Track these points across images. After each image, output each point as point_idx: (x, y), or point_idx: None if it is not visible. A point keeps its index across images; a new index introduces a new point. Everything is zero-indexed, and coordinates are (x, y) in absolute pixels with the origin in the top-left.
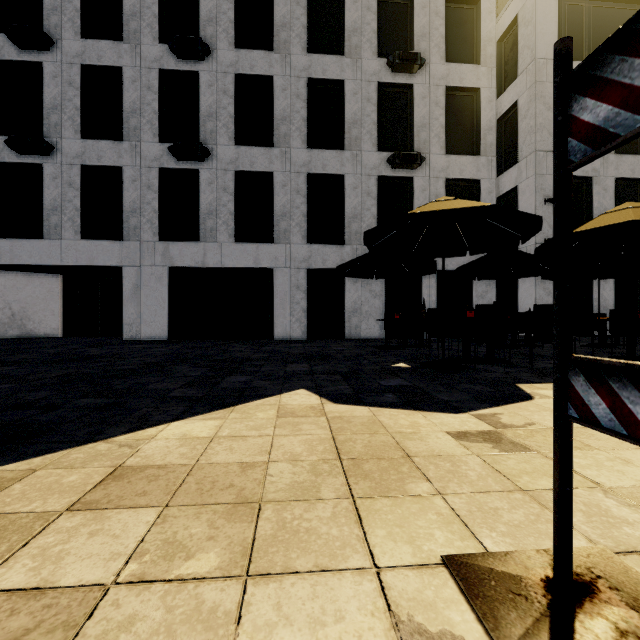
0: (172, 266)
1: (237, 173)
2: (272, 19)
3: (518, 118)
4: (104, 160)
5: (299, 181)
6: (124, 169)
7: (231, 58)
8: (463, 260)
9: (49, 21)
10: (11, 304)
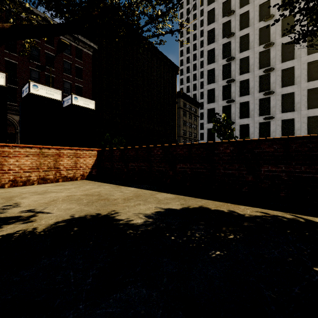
0: None
1: (281, 120)
2: (293, 75)
3: None
4: (244, 123)
5: (304, 119)
6: (249, 124)
7: (280, 91)
8: None
9: (232, 95)
10: None
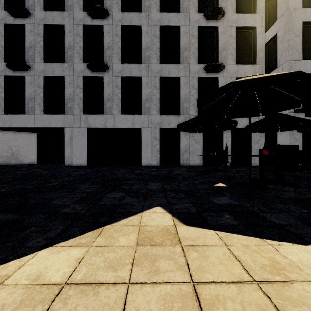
0: (89, 127)
1: (123, 78)
2: None
3: (277, 43)
4: (55, 73)
5: (155, 81)
6: (65, 77)
7: (119, 17)
8: (246, 122)
9: (28, 3)
10: (12, 147)
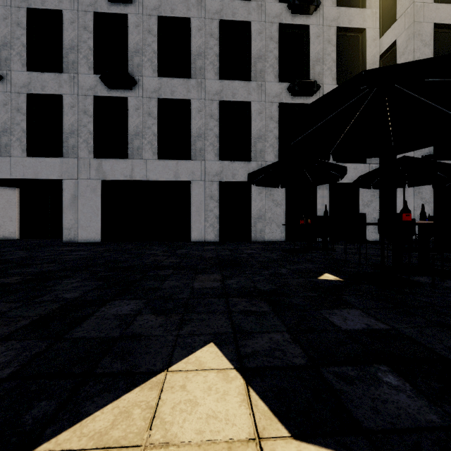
0: (105, 179)
1: (160, 101)
2: None
3: (396, 55)
4: (47, 89)
5: (212, 107)
6: (64, 97)
7: (155, 3)
8: (351, 174)
9: None
10: None
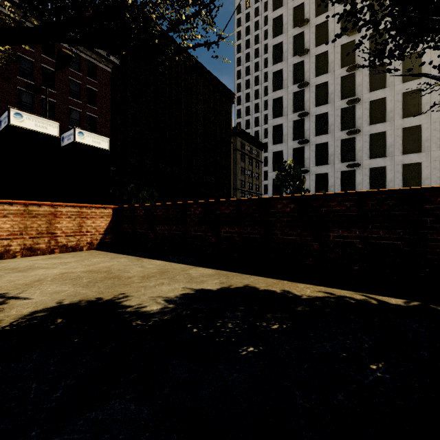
0: None
1: (370, 168)
2: (385, 109)
3: None
4: (322, 171)
5: (398, 168)
6: (328, 173)
7: (368, 129)
8: None
9: (306, 134)
10: None
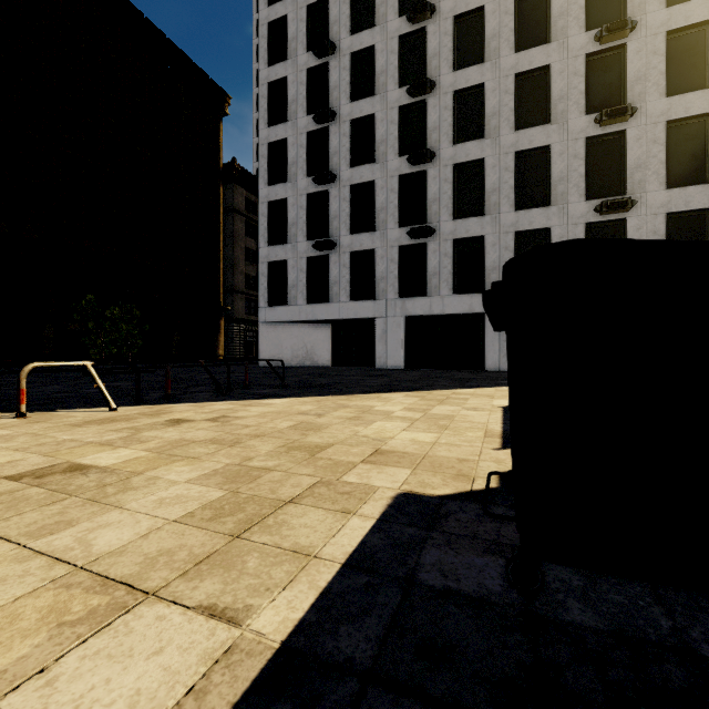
0: (407, 316)
1: (455, 240)
2: (483, 111)
3: None
4: (364, 246)
5: (507, 239)
6: (376, 250)
7: (450, 153)
8: None
9: (332, 162)
10: (306, 344)
